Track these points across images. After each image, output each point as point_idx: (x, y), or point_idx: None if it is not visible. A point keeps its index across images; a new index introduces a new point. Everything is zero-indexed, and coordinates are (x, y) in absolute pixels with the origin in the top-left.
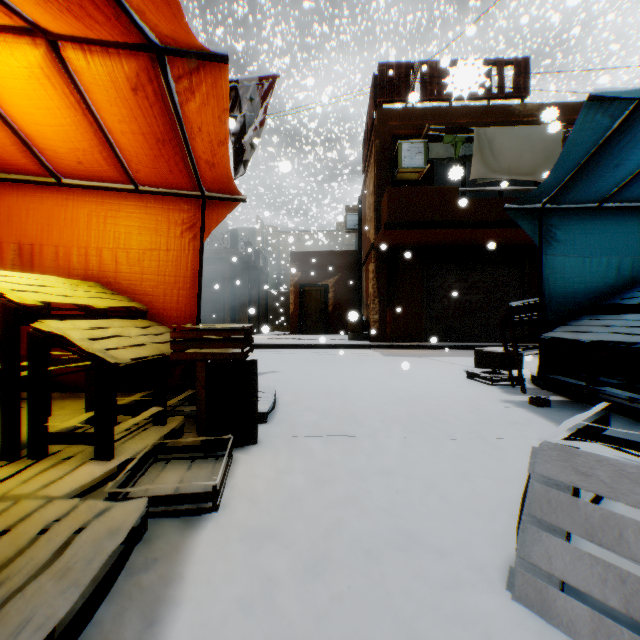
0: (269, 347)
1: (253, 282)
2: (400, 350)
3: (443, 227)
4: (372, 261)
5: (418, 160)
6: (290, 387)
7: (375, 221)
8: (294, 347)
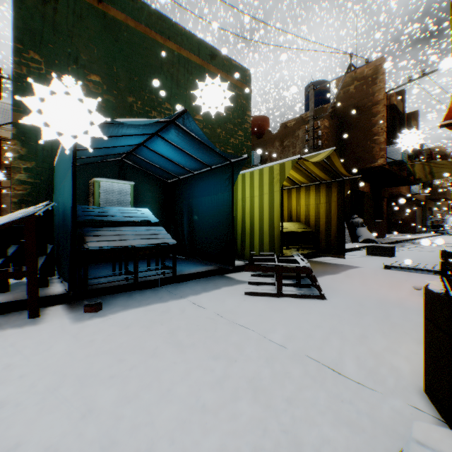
0: None
1: None
2: None
3: None
4: None
5: None
6: None
7: None
8: None
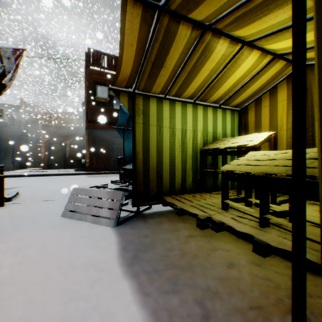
0: (26, 176)
1: (17, 140)
2: (98, 175)
3: (113, 124)
4: (86, 135)
5: (105, 95)
6: (29, 191)
7: (86, 117)
8: (42, 175)
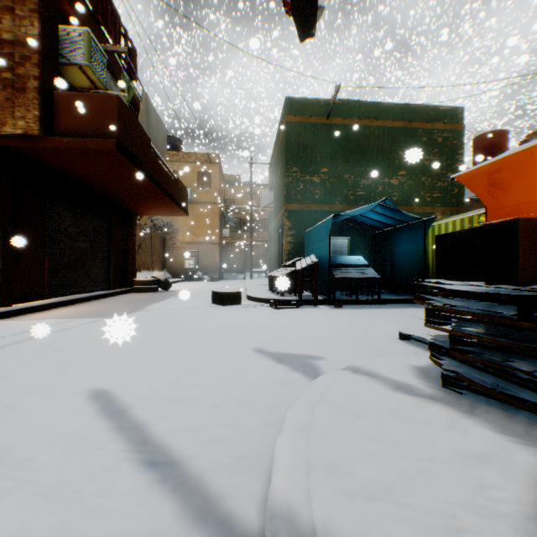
0: None
1: None
2: (50, 313)
3: (145, 174)
4: None
5: (103, 74)
6: (355, 337)
7: (41, 111)
8: None
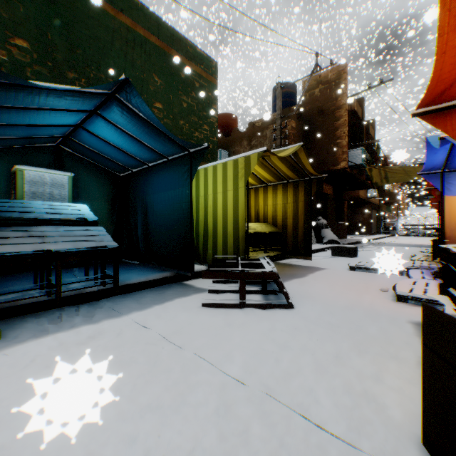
0: None
1: None
2: None
3: None
4: None
5: None
6: None
7: None
8: None
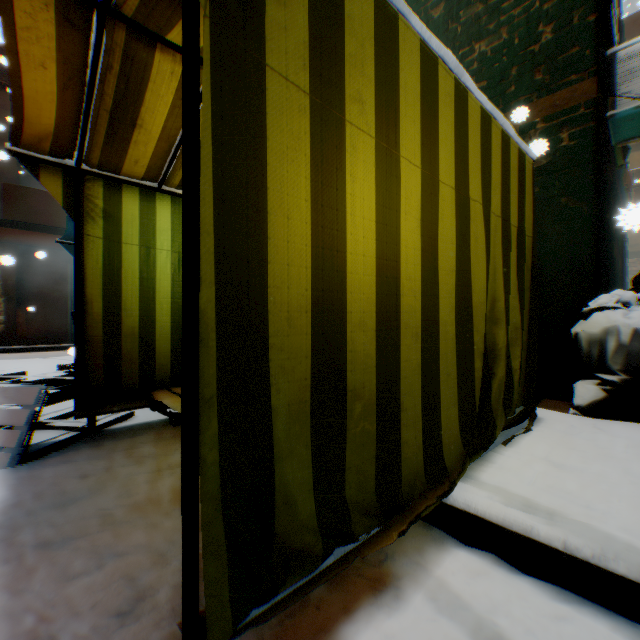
0: None
1: None
2: (35, 353)
3: None
4: None
5: None
6: None
7: None
8: None
